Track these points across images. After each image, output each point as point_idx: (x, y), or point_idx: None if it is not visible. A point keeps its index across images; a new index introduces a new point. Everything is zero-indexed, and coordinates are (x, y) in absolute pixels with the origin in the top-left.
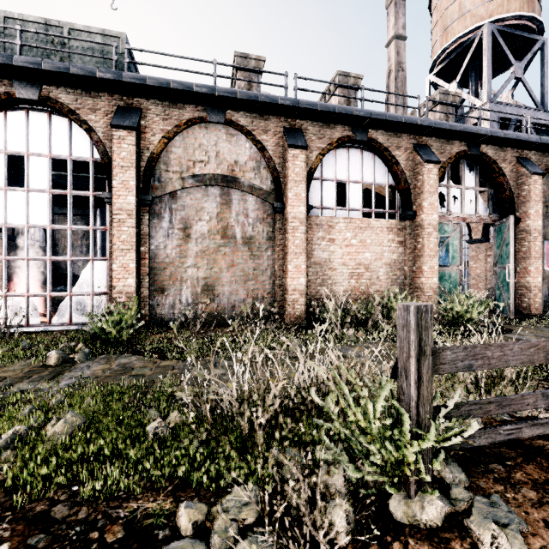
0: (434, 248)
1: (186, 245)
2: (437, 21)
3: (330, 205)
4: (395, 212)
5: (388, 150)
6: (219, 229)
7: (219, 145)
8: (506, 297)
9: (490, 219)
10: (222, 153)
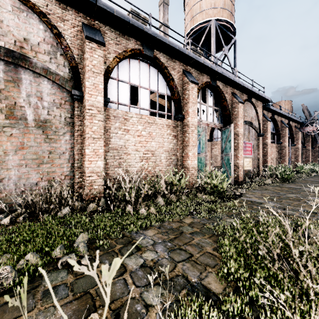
0: (195, 140)
1: None
2: (188, 12)
3: (125, 102)
4: (171, 115)
5: (167, 69)
6: (2, 107)
7: (1, 14)
8: (229, 172)
9: (219, 126)
10: (6, 25)
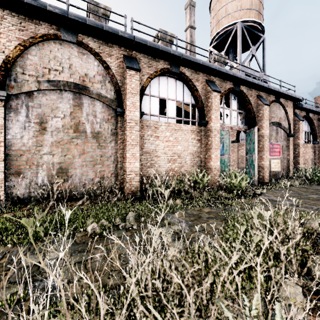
0: (218, 144)
1: (42, 136)
2: (214, 16)
3: (156, 113)
4: (195, 121)
5: (191, 81)
6: (72, 125)
7: (71, 59)
8: (253, 173)
9: (244, 128)
10: (74, 66)
